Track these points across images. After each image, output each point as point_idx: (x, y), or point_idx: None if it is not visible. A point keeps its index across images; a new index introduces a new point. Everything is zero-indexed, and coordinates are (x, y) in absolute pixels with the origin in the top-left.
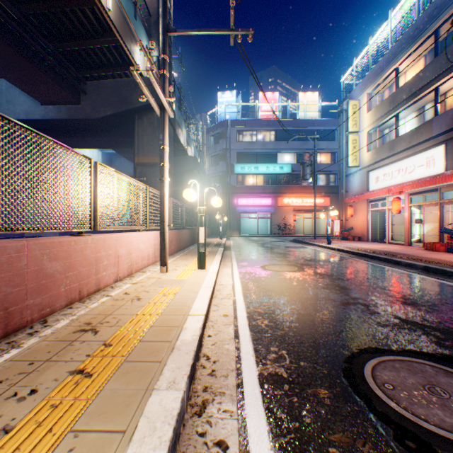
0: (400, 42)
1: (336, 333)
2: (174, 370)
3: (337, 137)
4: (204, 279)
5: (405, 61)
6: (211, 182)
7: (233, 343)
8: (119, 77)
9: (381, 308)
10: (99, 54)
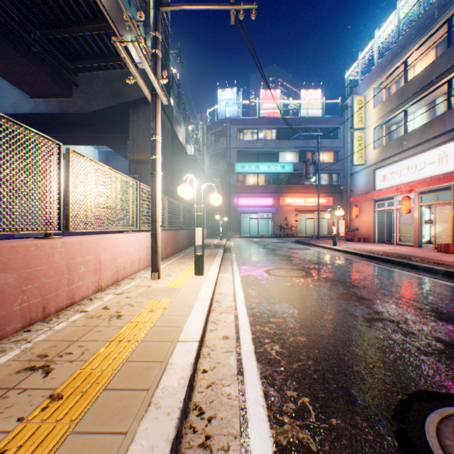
0: (409, 33)
1: (369, 366)
2: None
3: (340, 136)
4: (201, 288)
5: (414, 53)
6: (211, 182)
7: (235, 384)
8: (113, 69)
9: (415, 326)
10: (90, 42)
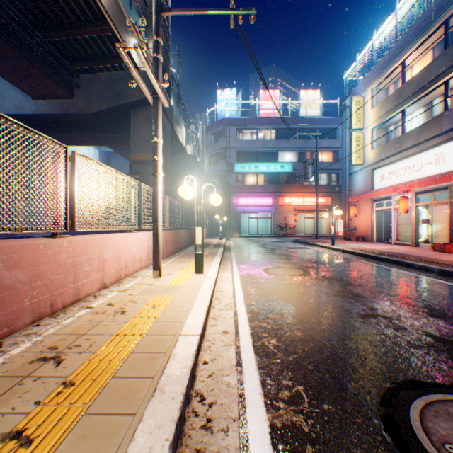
0: (407, 35)
1: (361, 358)
2: (151, 432)
3: (339, 136)
4: (202, 285)
5: (412, 54)
6: (211, 182)
7: (234, 374)
8: (114, 70)
9: (407, 321)
10: (92, 44)
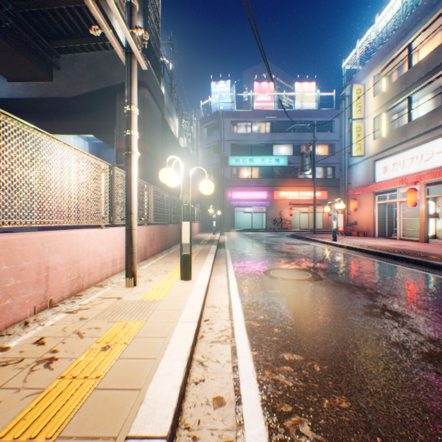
0: (414, 15)
1: None
2: None
3: (335, 128)
4: (187, 301)
5: (420, 36)
6: (205, 176)
7: None
8: (98, 51)
9: None
10: (71, 18)
